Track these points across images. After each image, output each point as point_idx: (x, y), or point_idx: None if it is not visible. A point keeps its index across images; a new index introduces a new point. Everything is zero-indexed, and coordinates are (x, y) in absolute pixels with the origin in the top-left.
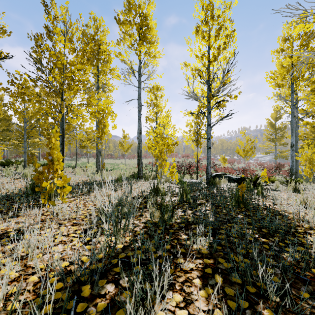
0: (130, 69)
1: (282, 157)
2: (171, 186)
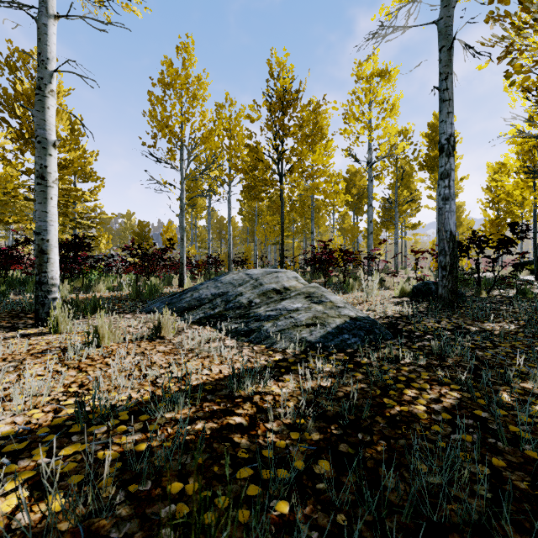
0: None
1: None
2: None
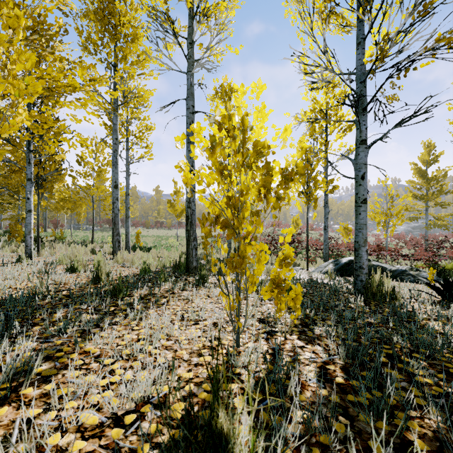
0: (166, 20)
1: (439, 226)
2: (270, 322)
